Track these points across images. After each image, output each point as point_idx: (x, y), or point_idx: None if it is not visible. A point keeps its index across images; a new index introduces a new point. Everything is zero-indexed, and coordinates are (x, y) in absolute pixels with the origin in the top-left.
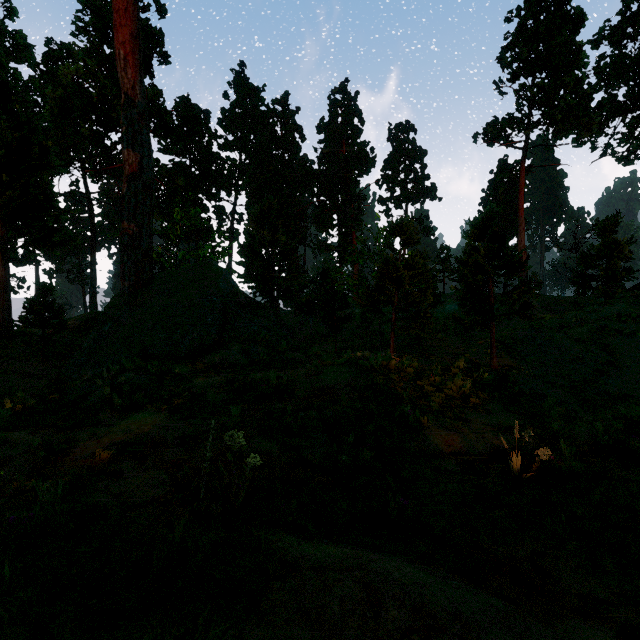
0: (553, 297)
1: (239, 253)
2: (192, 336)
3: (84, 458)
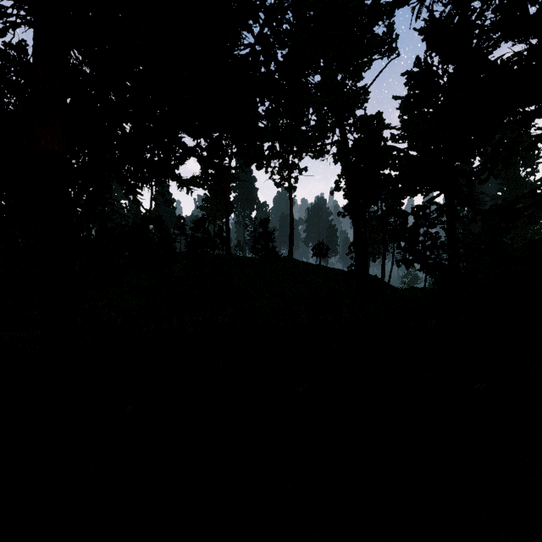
0: (244, 259)
1: None
2: None
3: None
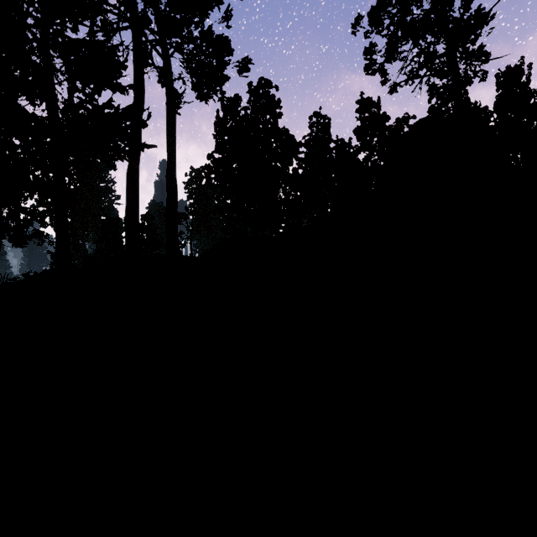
0: None
1: None
2: None
3: None
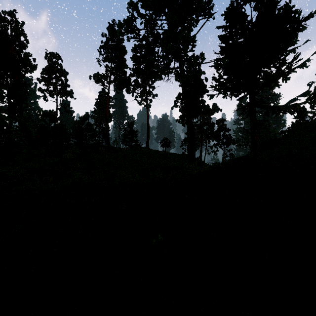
0: (118, 147)
1: None
2: None
3: None
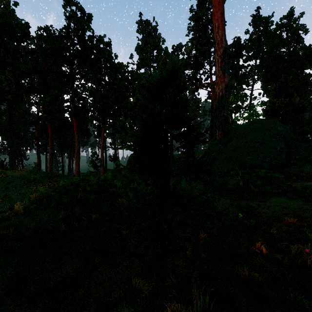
0: None
1: (264, 114)
2: (270, 158)
3: (271, 218)
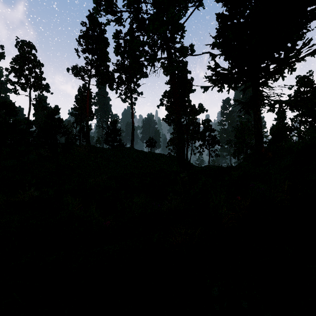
0: (100, 147)
1: None
2: None
3: None
